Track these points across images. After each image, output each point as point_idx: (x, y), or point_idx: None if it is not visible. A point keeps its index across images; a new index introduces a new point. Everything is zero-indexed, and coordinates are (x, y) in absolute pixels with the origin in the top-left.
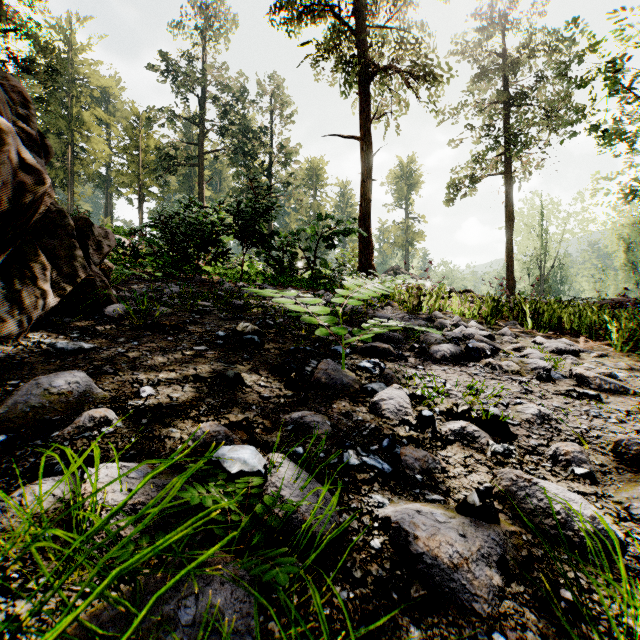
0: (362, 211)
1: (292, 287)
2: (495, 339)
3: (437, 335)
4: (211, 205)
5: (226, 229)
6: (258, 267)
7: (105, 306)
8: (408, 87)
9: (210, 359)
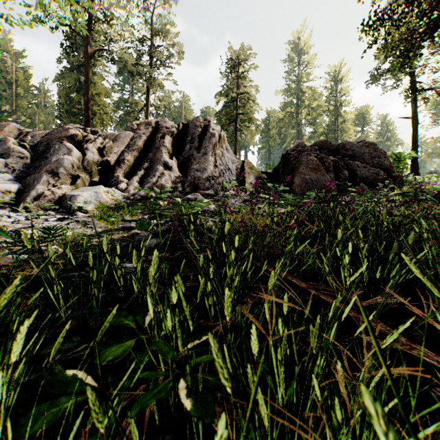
0: (412, 149)
1: None
2: None
3: None
4: None
5: None
6: None
7: None
8: (439, 96)
9: None
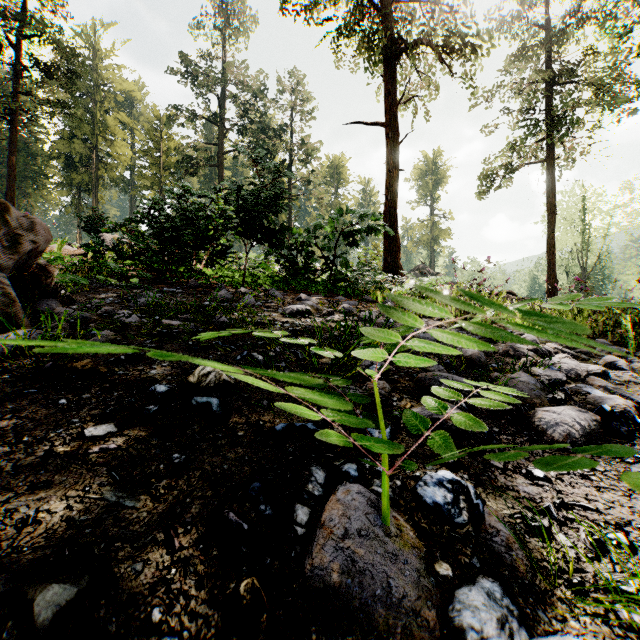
0: (388, 204)
1: (307, 292)
2: (609, 377)
3: (529, 378)
4: (210, 195)
5: (225, 223)
6: (274, 268)
7: (5, 333)
8: (441, 60)
9: (94, 471)
